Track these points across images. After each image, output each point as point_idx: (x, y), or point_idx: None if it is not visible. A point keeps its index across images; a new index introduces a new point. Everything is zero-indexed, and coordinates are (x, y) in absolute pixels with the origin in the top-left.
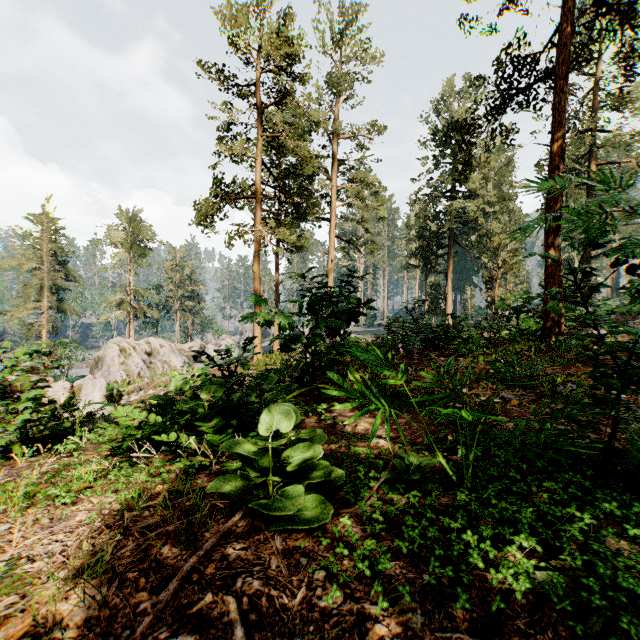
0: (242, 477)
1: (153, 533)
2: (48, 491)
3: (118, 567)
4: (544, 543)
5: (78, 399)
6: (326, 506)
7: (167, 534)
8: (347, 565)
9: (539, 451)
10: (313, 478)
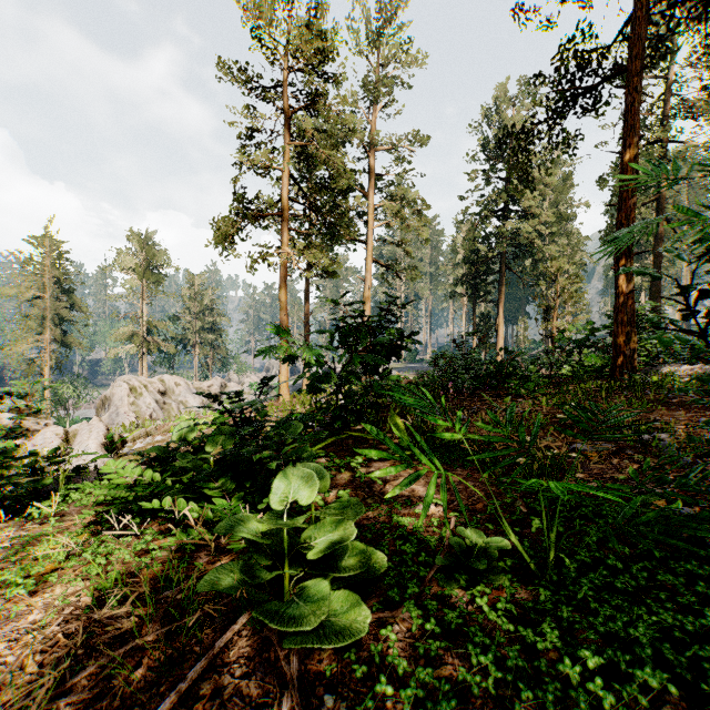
0: (244, 573)
1: (122, 649)
2: (1, 577)
3: (65, 706)
4: (673, 674)
5: (70, 448)
6: (361, 611)
7: (144, 648)
8: (391, 708)
9: (662, 540)
10: (344, 568)
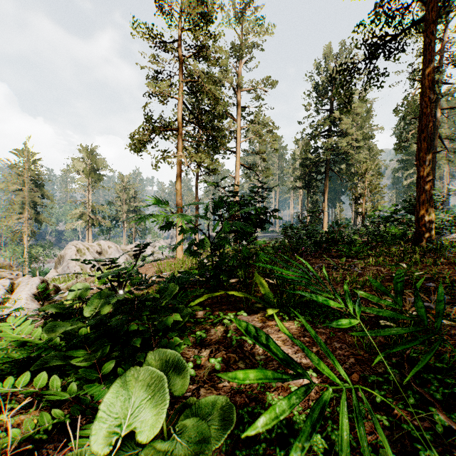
0: None
1: None
2: None
3: None
4: None
5: (8, 297)
6: None
7: None
8: None
9: None
10: None
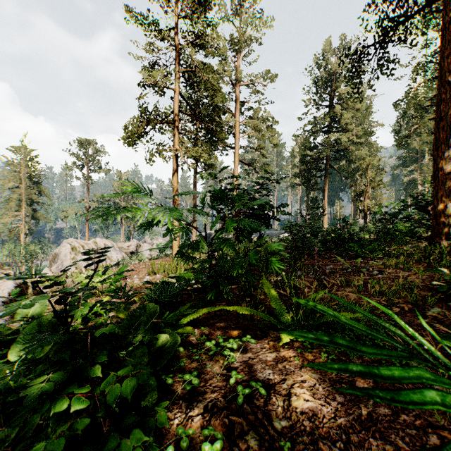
0: None
1: None
2: None
3: None
4: None
5: None
6: None
7: None
8: None
9: None
10: None
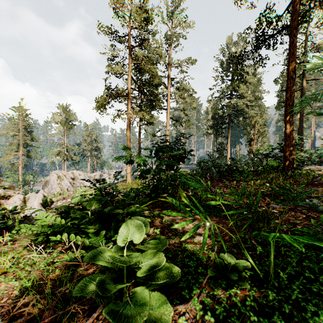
0: (98, 286)
1: None
2: None
3: None
4: None
5: (25, 205)
6: (167, 307)
7: None
8: None
9: None
10: (157, 278)
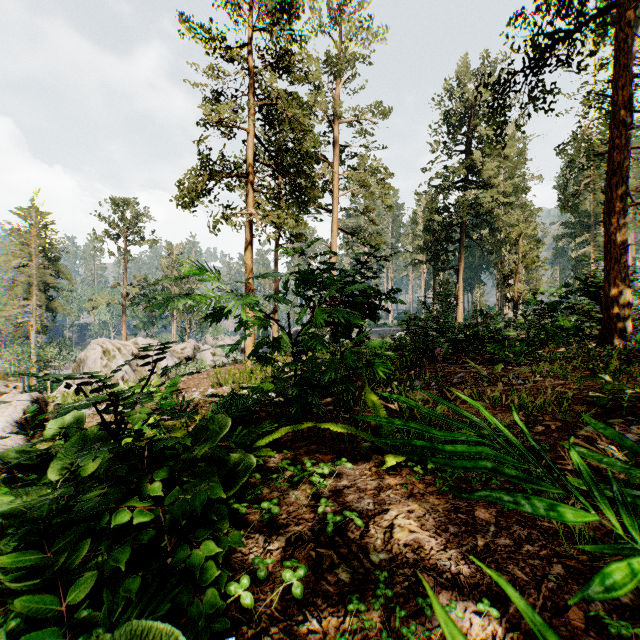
0: None
1: None
2: None
3: None
4: None
5: None
6: None
7: None
8: None
9: None
10: None
